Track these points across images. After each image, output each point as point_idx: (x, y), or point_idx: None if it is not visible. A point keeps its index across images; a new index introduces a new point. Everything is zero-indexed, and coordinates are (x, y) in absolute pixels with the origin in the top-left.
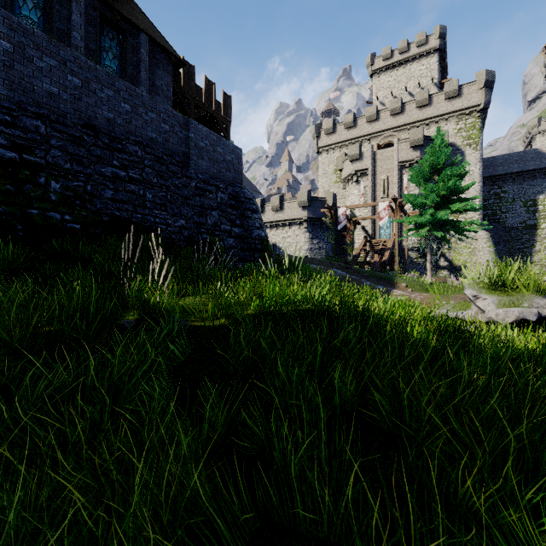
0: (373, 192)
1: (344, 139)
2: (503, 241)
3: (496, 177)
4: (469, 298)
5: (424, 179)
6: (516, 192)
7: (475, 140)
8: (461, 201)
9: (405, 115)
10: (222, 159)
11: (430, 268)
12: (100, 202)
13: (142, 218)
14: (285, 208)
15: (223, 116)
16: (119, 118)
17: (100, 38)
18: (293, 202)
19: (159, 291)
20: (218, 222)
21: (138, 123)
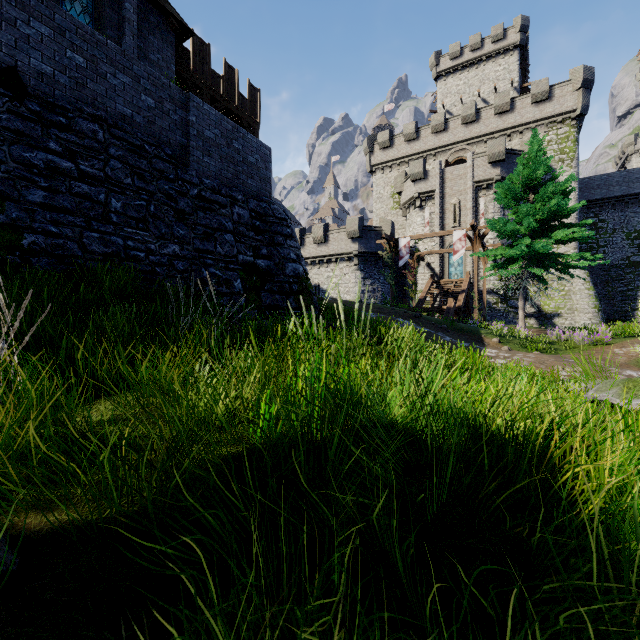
0: (441, 220)
1: (403, 155)
2: (601, 281)
3: (592, 203)
4: None
5: (515, 199)
6: (617, 221)
7: (570, 154)
8: (565, 228)
9: (481, 124)
10: (241, 160)
11: (523, 316)
12: (18, 208)
13: (102, 239)
14: (330, 240)
15: (248, 115)
16: (63, 74)
17: None
18: (340, 232)
19: None
20: (234, 250)
21: (99, 87)
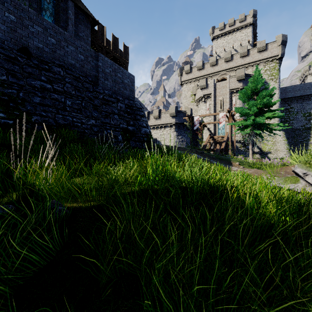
0: (214, 107)
1: (196, 76)
2: (291, 137)
3: (286, 99)
4: (296, 174)
5: (247, 98)
6: (299, 108)
7: (275, 76)
8: (271, 111)
9: (233, 62)
10: (121, 82)
11: (251, 153)
12: (30, 105)
13: (63, 118)
14: (161, 117)
15: (123, 59)
16: (47, 47)
17: (40, 1)
18: (166, 113)
19: (45, 174)
20: (118, 122)
21: (61, 52)
